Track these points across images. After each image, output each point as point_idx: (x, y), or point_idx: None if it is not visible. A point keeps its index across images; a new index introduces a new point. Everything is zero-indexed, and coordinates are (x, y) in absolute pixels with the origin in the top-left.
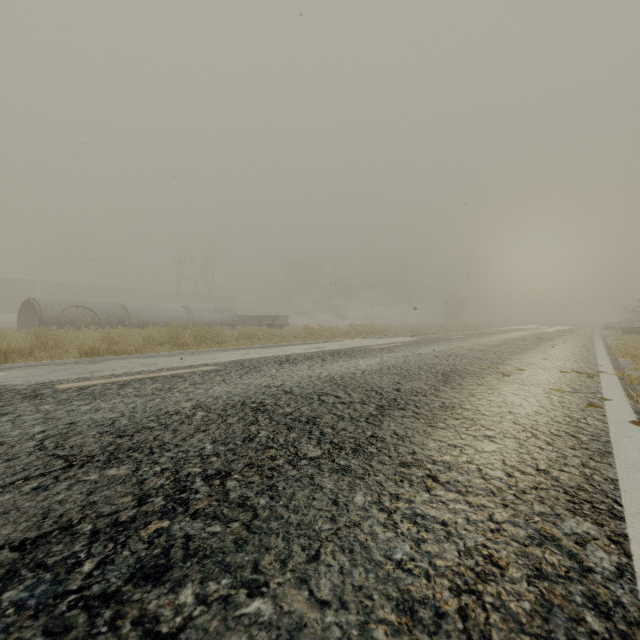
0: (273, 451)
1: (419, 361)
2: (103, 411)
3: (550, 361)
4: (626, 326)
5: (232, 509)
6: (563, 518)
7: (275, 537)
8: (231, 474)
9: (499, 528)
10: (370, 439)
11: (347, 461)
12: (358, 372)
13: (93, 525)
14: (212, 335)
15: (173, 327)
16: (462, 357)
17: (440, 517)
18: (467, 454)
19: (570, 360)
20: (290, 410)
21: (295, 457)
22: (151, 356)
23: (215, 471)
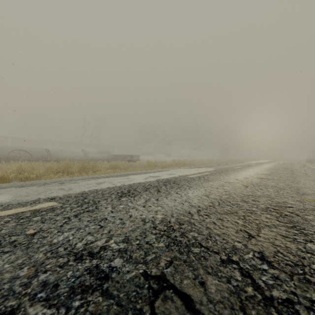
0: None
1: (237, 192)
2: None
3: None
4: None
5: None
6: None
7: None
8: None
9: None
10: None
11: None
12: (194, 211)
13: None
14: (92, 166)
15: (66, 162)
16: (264, 186)
17: None
18: None
19: None
20: None
21: None
22: (29, 185)
23: None
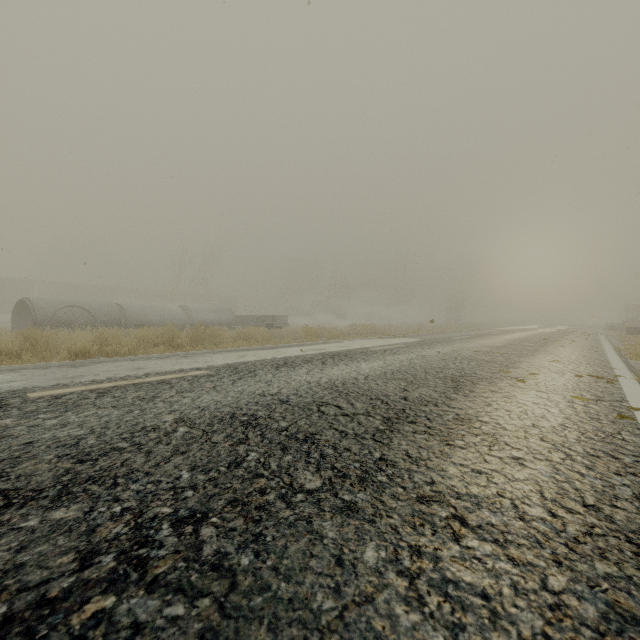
0: (263, 481)
1: (425, 364)
2: (70, 426)
3: (562, 364)
4: (630, 326)
5: (203, 574)
6: (638, 583)
7: (257, 625)
8: (208, 516)
9: (559, 603)
10: (379, 463)
11: (353, 495)
12: (361, 377)
13: (9, 606)
14: (209, 336)
15: (169, 328)
16: (469, 360)
17: (478, 584)
18: (496, 483)
19: (582, 363)
20: (285, 424)
21: (289, 490)
22: (142, 358)
23: (189, 512)
